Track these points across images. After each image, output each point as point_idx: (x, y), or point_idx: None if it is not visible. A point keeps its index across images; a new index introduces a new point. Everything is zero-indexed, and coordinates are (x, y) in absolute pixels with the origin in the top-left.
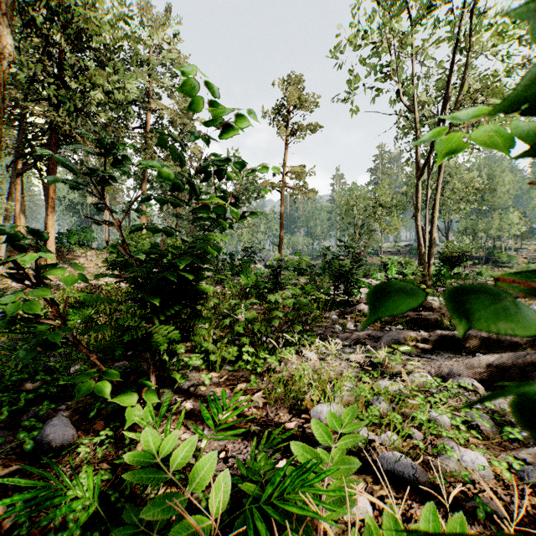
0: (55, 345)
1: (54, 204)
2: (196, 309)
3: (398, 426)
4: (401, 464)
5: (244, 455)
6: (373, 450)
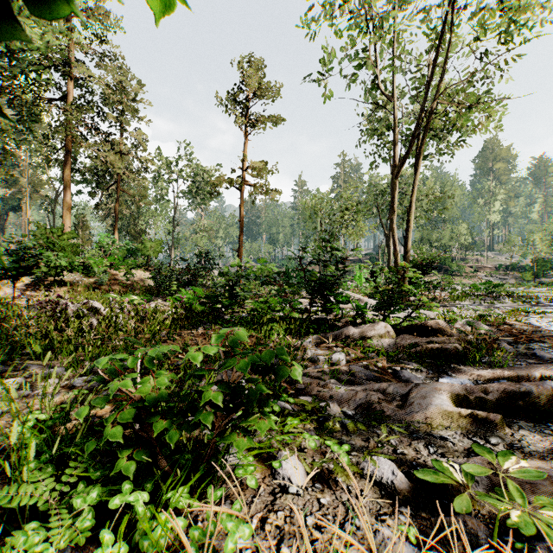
0: None
1: None
2: None
3: None
4: None
5: None
6: None
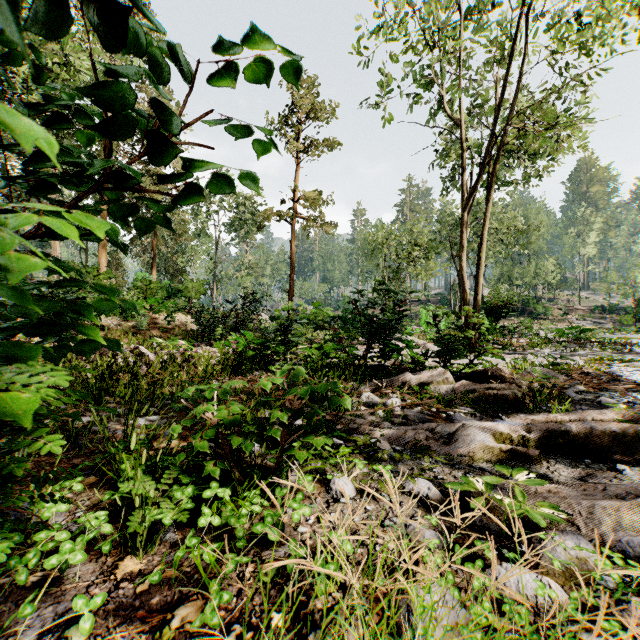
0: None
1: None
2: None
3: None
4: None
5: None
6: None
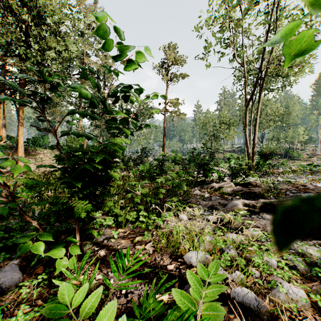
0: (4, 216)
1: (23, 121)
2: (107, 189)
3: (243, 267)
4: (248, 297)
5: (139, 290)
6: (227, 286)
